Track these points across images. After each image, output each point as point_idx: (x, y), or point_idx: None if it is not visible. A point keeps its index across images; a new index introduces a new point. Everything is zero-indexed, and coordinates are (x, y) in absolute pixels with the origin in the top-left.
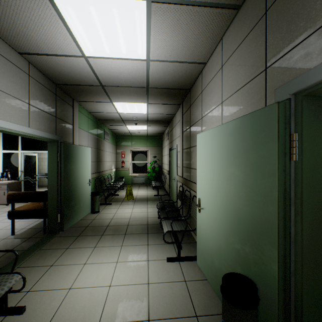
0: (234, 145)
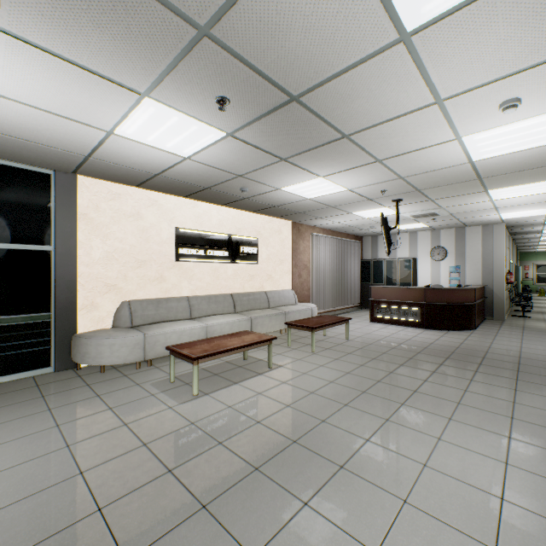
0: None
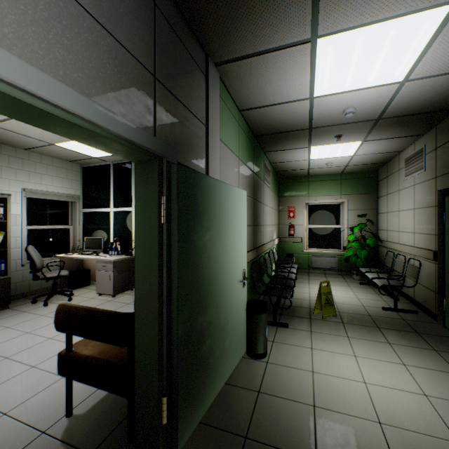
0: None
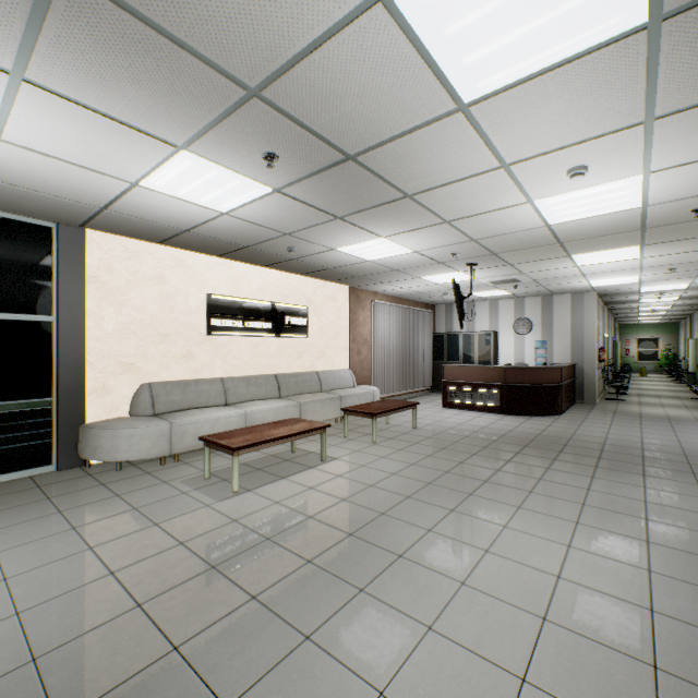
0: (693, 345)
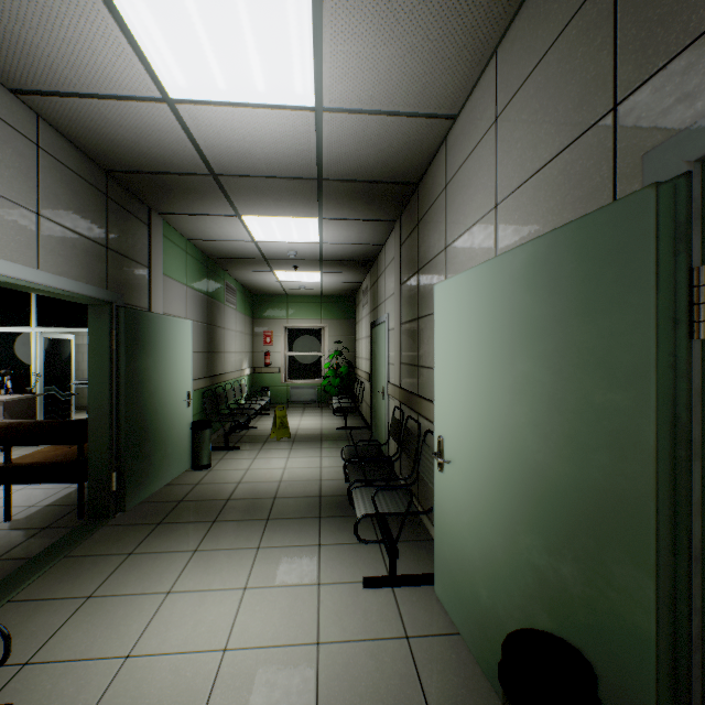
0: (530, 304)
